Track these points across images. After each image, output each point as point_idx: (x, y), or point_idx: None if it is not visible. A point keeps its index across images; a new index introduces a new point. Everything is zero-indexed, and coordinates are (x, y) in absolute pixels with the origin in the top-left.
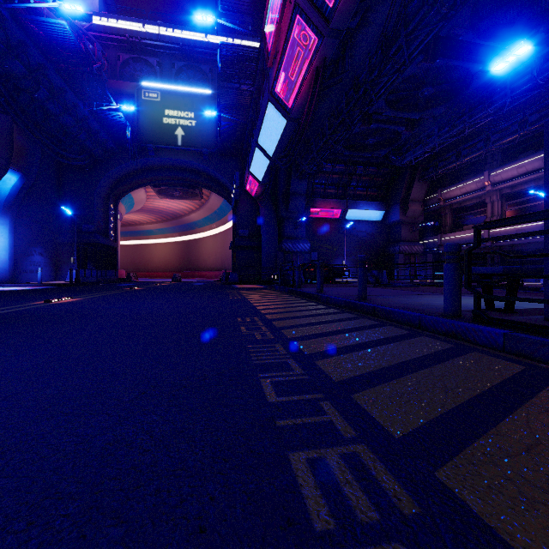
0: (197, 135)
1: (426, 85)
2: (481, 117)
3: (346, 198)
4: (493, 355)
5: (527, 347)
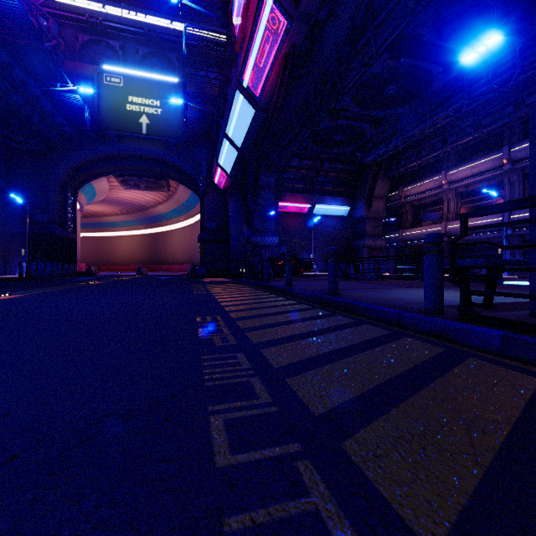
0: (163, 124)
1: (391, 84)
2: (441, 117)
3: (314, 193)
4: (494, 362)
5: (532, 352)
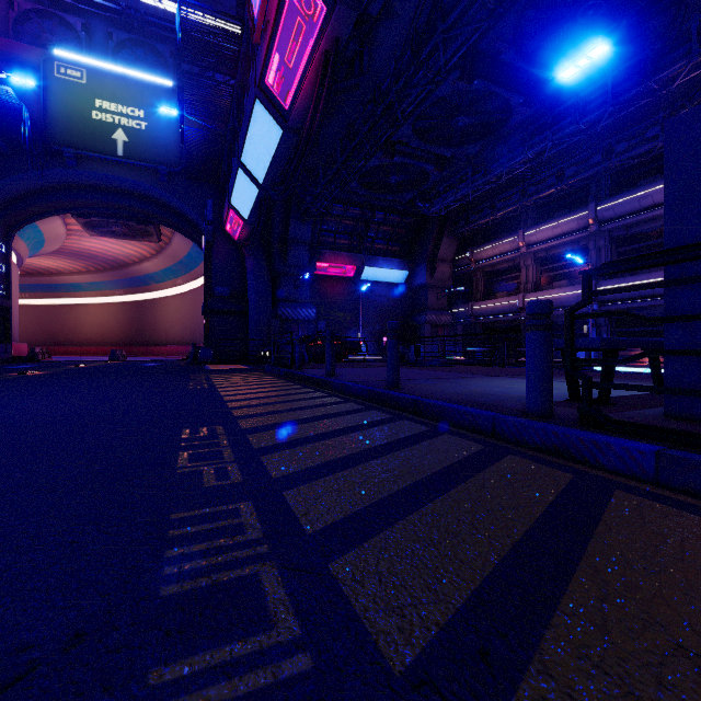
0: (150, 145)
1: (461, 113)
2: (520, 162)
3: (363, 252)
4: (654, 497)
5: None
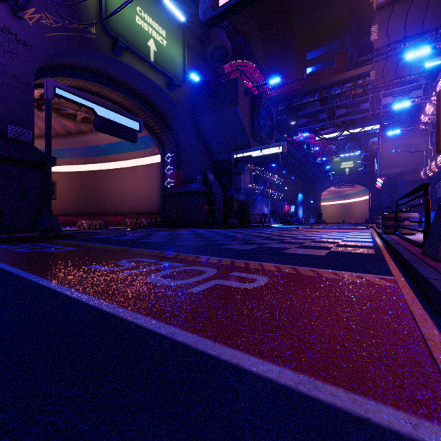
0: (354, 169)
1: None
2: None
3: None
4: None
5: None
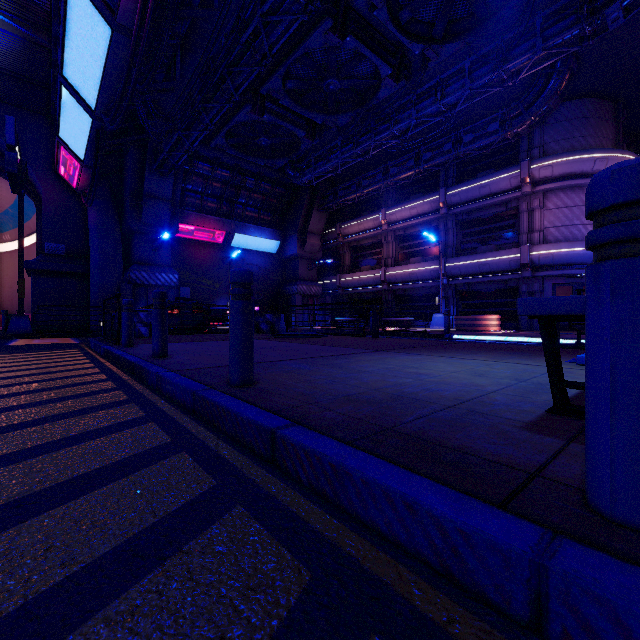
0: None
1: (333, 75)
2: (386, 137)
3: (233, 218)
4: None
5: None
